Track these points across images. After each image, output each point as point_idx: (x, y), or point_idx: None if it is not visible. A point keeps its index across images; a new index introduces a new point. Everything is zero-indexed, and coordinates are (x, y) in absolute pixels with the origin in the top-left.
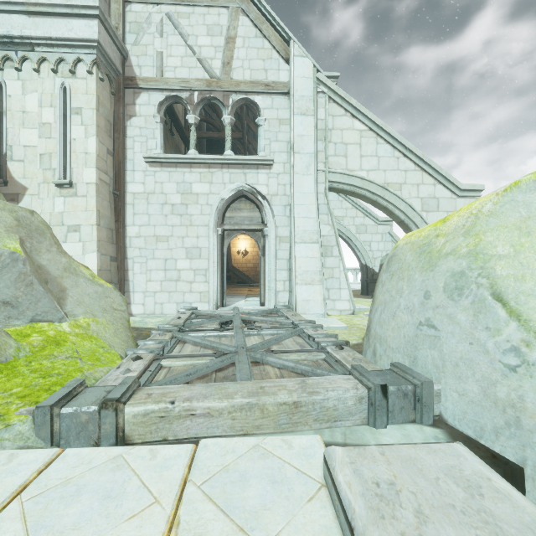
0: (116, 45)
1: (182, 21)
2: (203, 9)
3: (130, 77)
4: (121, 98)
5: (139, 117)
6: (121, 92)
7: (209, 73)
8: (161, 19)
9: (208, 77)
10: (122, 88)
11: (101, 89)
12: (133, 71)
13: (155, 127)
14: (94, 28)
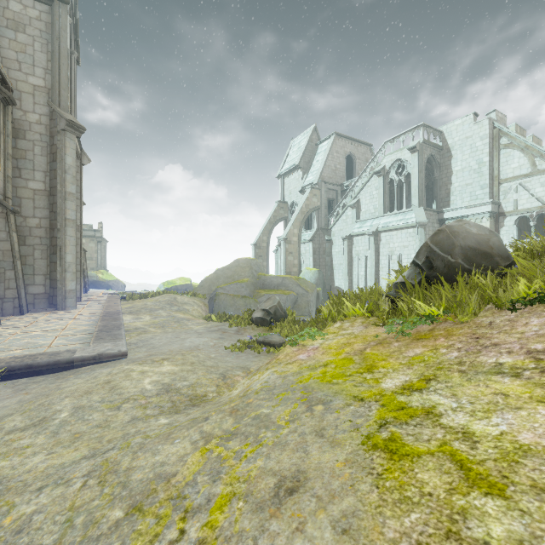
0: (496, 205)
1: (527, 184)
2: (538, 177)
3: (501, 212)
4: (497, 221)
5: (505, 227)
6: (497, 219)
7: (541, 203)
8: (516, 186)
9: (540, 204)
10: (498, 217)
11: (490, 223)
12: (503, 209)
13: (513, 229)
14: (489, 207)
